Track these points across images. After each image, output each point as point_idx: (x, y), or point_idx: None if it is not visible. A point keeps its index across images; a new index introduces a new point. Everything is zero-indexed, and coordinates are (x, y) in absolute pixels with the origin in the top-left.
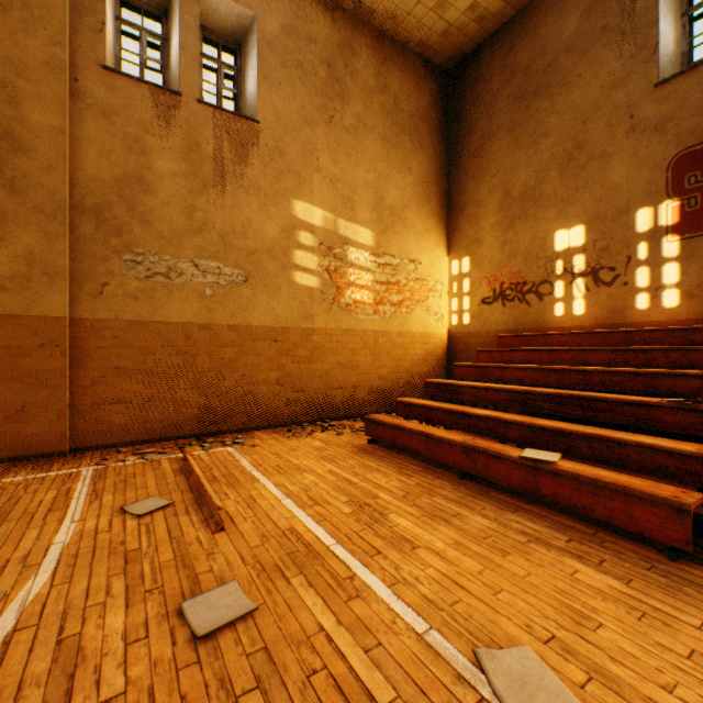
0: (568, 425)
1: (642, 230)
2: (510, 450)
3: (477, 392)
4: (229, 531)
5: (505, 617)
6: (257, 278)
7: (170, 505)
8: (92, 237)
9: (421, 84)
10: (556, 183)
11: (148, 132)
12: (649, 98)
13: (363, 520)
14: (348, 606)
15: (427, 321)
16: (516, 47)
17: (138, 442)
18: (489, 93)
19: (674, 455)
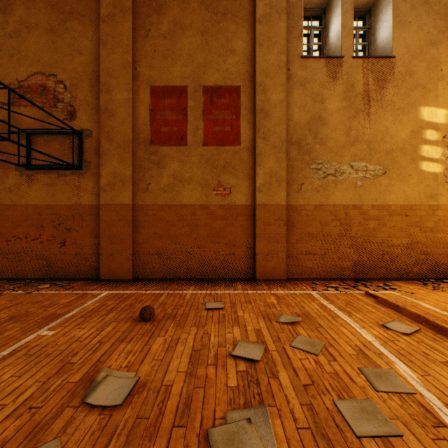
0: None
1: None
2: None
3: None
4: None
5: None
6: (391, 170)
7: (417, 330)
8: (295, 158)
9: None
10: None
11: (323, 87)
12: None
13: None
14: None
15: None
16: None
17: (318, 278)
18: None
19: None
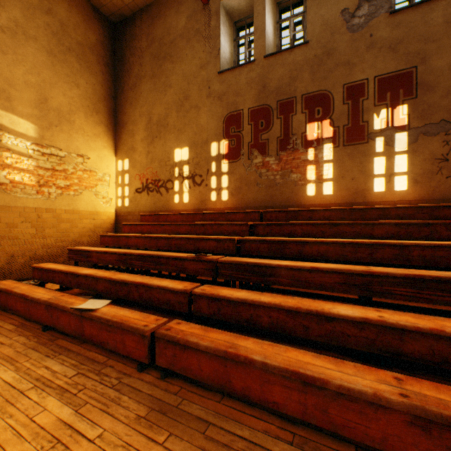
0: (133, 277)
1: (213, 154)
2: (77, 303)
3: (100, 255)
4: None
5: None
6: None
7: None
8: None
9: (90, 23)
10: (175, 119)
11: None
12: (217, 79)
13: None
14: None
15: (96, 202)
16: (155, 24)
17: None
18: (140, 49)
19: (174, 292)
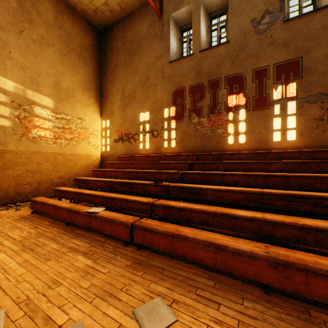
0: (117, 195)
1: (166, 116)
2: (86, 209)
3: (95, 182)
4: None
5: (9, 296)
6: None
7: None
8: None
9: (85, 31)
10: (140, 93)
11: None
12: (168, 66)
13: None
14: None
15: (89, 148)
16: (127, 30)
17: None
18: (117, 47)
19: (142, 203)
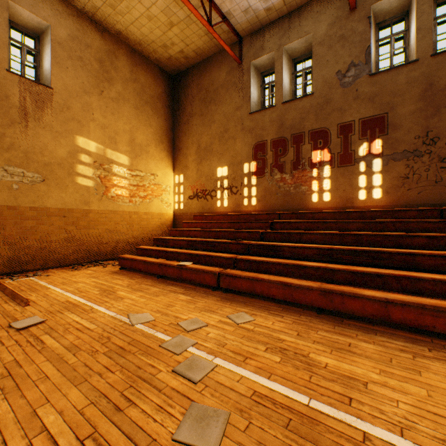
0: (201, 252)
1: (246, 172)
2: (175, 263)
3: (175, 242)
4: (33, 305)
5: (146, 309)
6: (51, 179)
7: None
8: None
9: (158, 80)
10: (218, 146)
11: None
12: (248, 118)
13: (104, 294)
14: (88, 315)
15: (162, 206)
16: (203, 77)
17: None
18: (192, 94)
19: (225, 258)
